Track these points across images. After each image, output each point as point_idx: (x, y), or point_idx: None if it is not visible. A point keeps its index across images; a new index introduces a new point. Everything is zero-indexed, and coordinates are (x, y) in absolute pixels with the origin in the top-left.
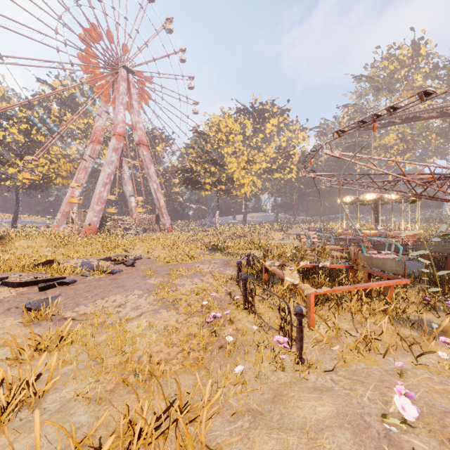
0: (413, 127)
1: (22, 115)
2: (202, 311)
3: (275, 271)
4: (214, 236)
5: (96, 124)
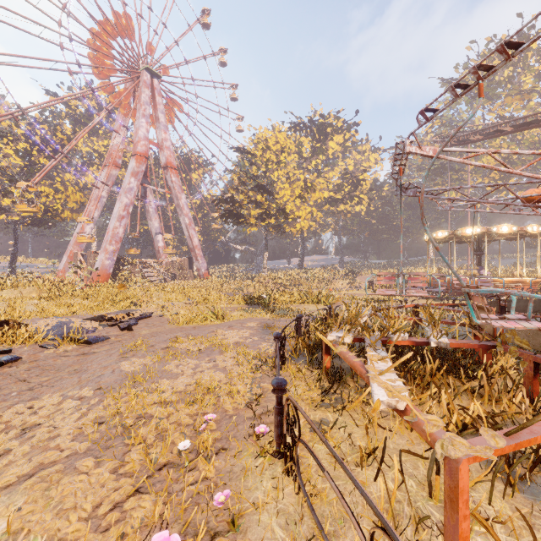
0: (520, 143)
1: (20, 132)
2: (169, 475)
3: (345, 356)
4: (260, 284)
5: (112, 142)
